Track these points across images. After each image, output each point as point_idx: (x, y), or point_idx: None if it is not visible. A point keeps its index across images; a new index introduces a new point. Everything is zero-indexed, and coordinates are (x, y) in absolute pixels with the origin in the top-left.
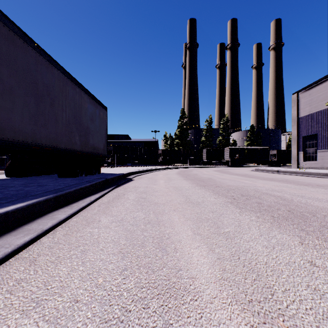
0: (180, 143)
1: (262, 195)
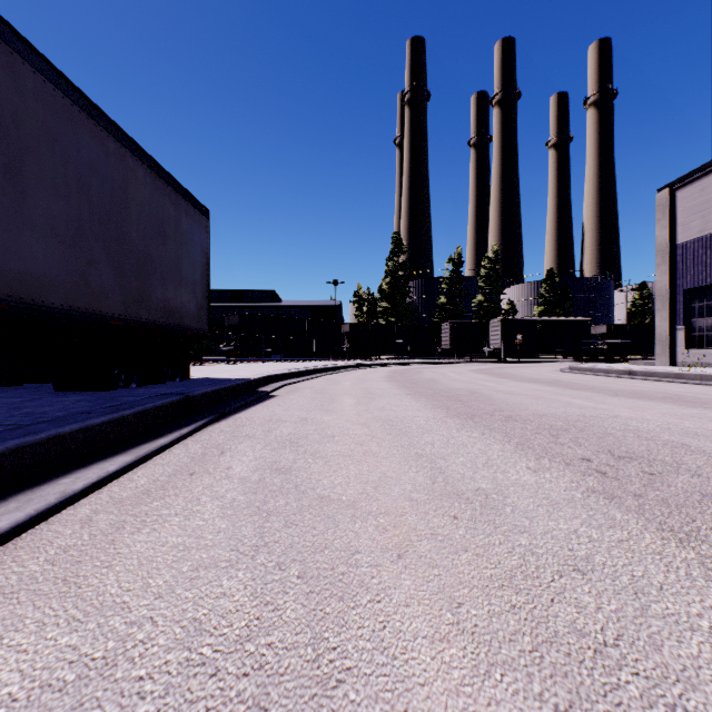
0: (391, 309)
1: (682, 455)
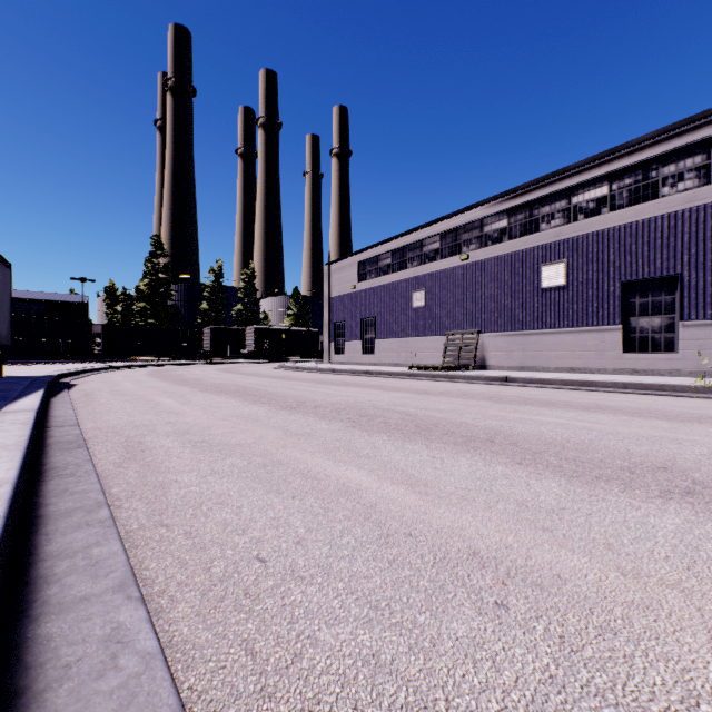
0: (151, 310)
1: (234, 387)
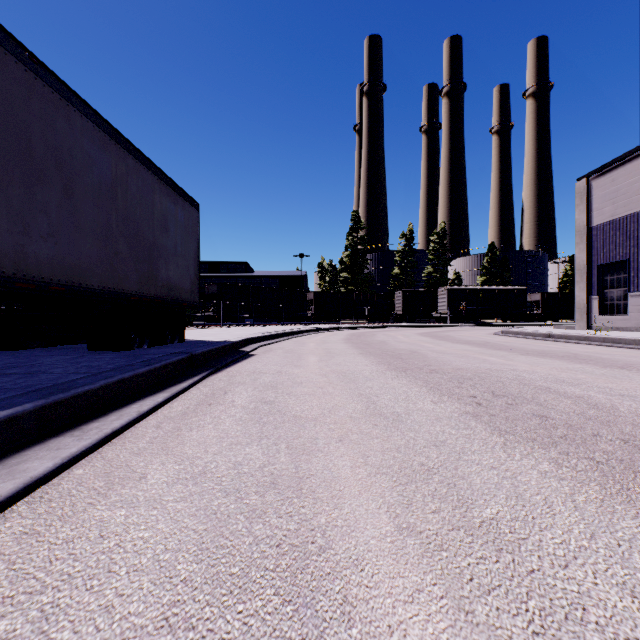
0: (351, 279)
1: (540, 394)
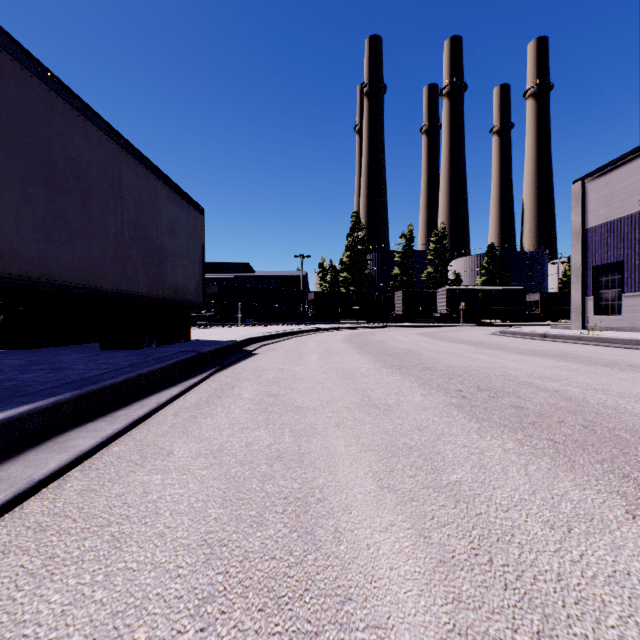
0: (351, 279)
1: (521, 388)
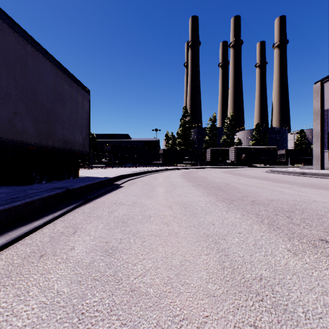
0: (182, 142)
1: None
